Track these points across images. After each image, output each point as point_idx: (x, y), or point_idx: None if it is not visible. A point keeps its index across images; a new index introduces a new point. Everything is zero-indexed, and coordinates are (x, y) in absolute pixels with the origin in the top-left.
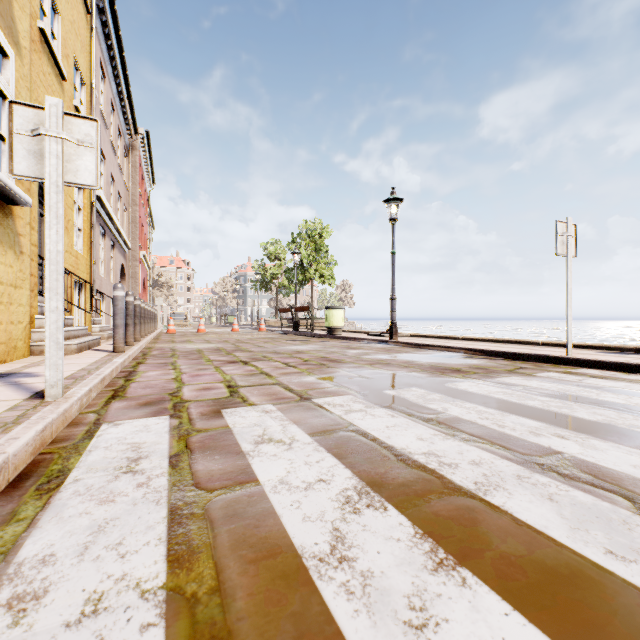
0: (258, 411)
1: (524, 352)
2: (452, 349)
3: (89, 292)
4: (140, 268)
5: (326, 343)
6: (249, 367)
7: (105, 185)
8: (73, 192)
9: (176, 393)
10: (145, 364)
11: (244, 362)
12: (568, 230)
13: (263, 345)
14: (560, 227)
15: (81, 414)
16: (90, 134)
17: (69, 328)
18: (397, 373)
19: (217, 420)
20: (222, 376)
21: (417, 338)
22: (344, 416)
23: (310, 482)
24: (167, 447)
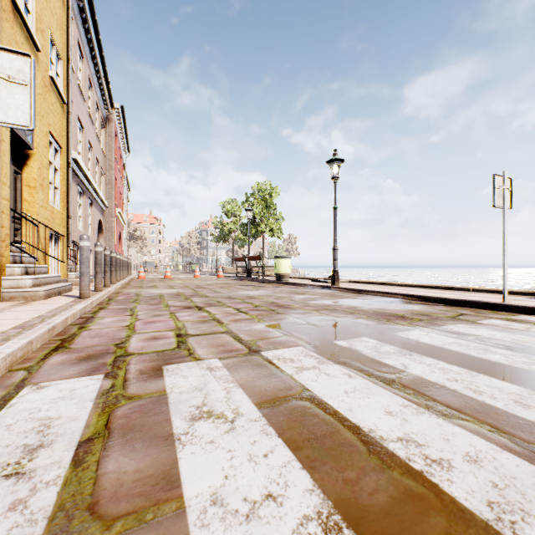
0: (202, 368)
1: (460, 298)
2: (390, 295)
3: (65, 243)
4: (116, 223)
5: (275, 288)
6: (202, 313)
7: (83, 150)
8: (48, 153)
9: (123, 343)
10: (106, 309)
11: (199, 307)
12: (505, 183)
13: (219, 290)
14: (497, 180)
15: (10, 372)
16: (23, 70)
17: (39, 276)
18: (344, 320)
19: (154, 381)
20: (174, 323)
21: (356, 284)
22: (296, 376)
23: (254, 501)
24: (82, 426)
